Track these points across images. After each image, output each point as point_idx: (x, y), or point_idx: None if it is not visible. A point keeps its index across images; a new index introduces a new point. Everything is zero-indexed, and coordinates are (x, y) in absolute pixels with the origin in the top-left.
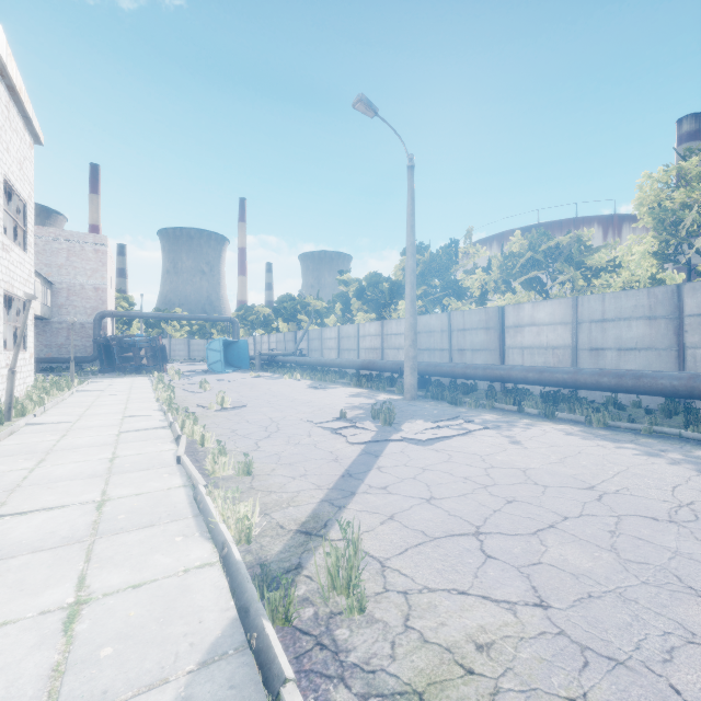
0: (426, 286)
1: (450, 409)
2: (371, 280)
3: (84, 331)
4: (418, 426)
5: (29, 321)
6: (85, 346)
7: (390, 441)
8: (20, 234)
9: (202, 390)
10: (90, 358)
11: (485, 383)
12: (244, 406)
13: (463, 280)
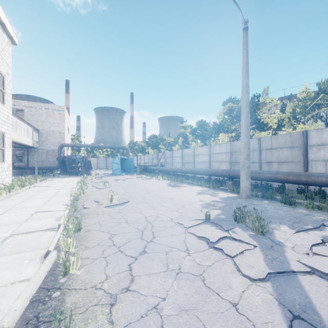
0: (239, 123)
1: (290, 209)
2: (200, 124)
3: (54, 153)
4: (297, 238)
5: (7, 145)
6: (55, 161)
7: (296, 274)
8: (1, 94)
9: (104, 186)
10: (56, 167)
11: (290, 185)
12: (127, 202)
13: (265, 118)
